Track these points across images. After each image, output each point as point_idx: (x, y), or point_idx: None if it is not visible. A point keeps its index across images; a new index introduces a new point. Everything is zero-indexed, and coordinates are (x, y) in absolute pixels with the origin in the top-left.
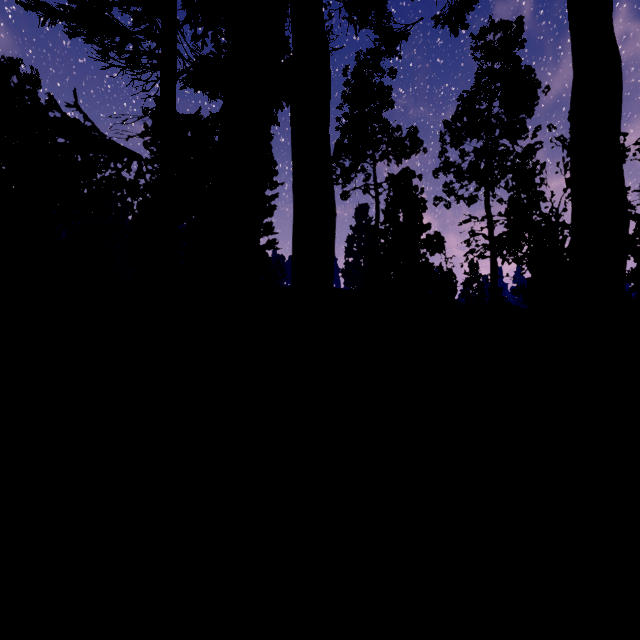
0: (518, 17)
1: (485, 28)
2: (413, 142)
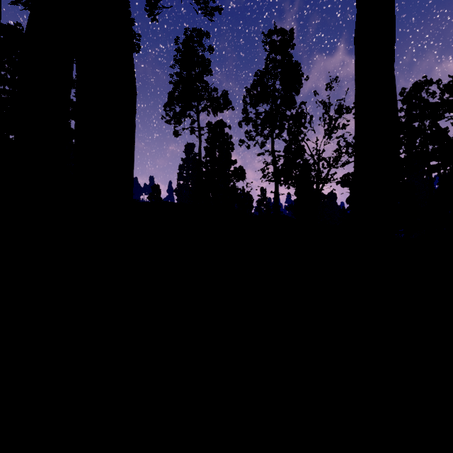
0: (291, 28)
1: (271, 30)
2: (225, 101)
